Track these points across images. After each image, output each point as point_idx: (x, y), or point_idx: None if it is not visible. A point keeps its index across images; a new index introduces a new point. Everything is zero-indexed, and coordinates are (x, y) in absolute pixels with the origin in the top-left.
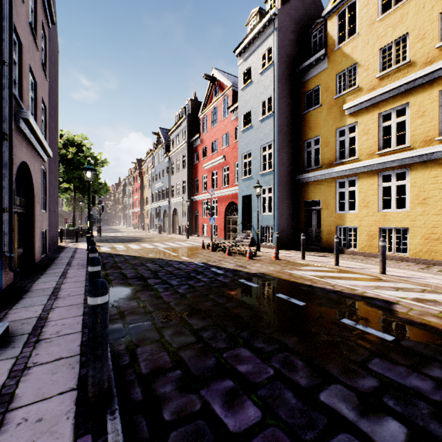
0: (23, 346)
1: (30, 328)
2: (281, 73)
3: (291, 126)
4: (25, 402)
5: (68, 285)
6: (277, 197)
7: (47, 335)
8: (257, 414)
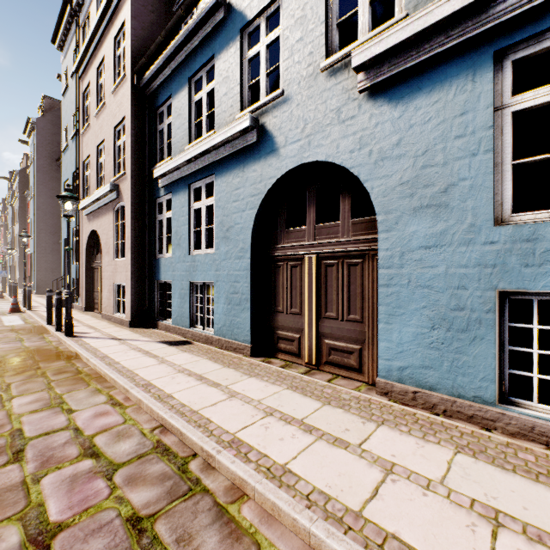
0: None
1: None
2: (41, 165)
3: (54, 204)
4: None
5: None
6: (36, 256)
7: None
8: None
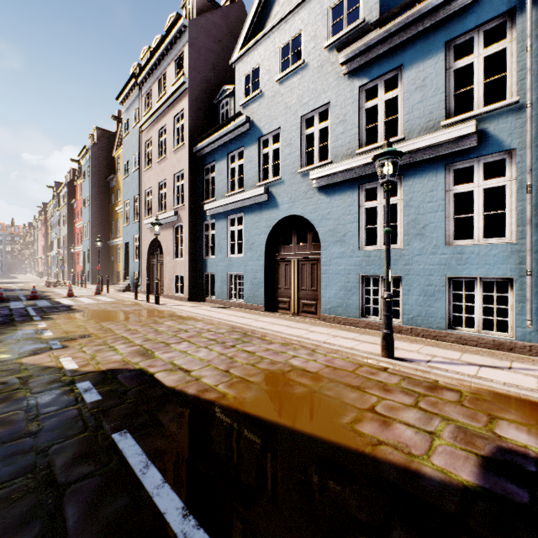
0: None
1: None
2: (94, 182)
3: (104, 212)
4: None
5: None
6: (91, 254)
7: None
8: None
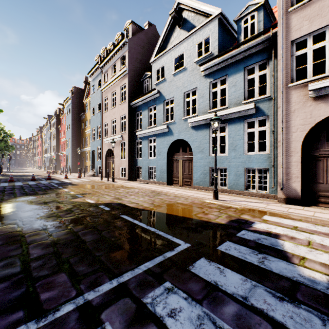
0: None
1: None
2: (73, 117)
3: (78, 133)
4: None
5: None
6: (71, 156)
7: None
8: None
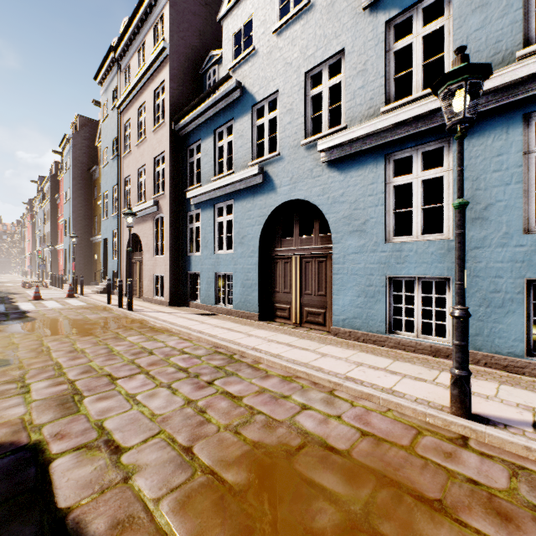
0: None
1: None
2: (75, 174)
3: (86, 207)
4: None
5: None
6: (72, 252)
7: None
8: None
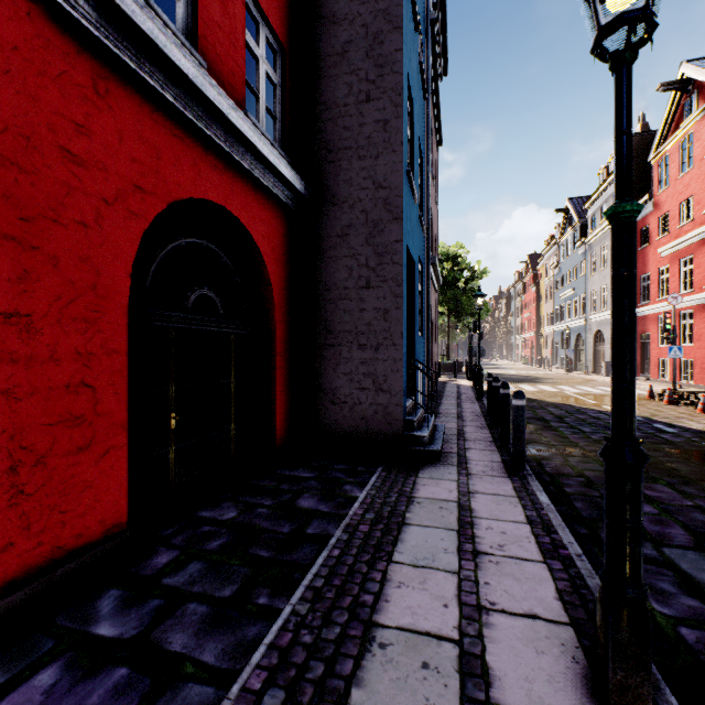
0: (457, 440)
1: (455, 433)
2: None
3: None
4: (474, 459)
5: (467, 413)
6: None
7: (469, 438)
8: (652, 511)
